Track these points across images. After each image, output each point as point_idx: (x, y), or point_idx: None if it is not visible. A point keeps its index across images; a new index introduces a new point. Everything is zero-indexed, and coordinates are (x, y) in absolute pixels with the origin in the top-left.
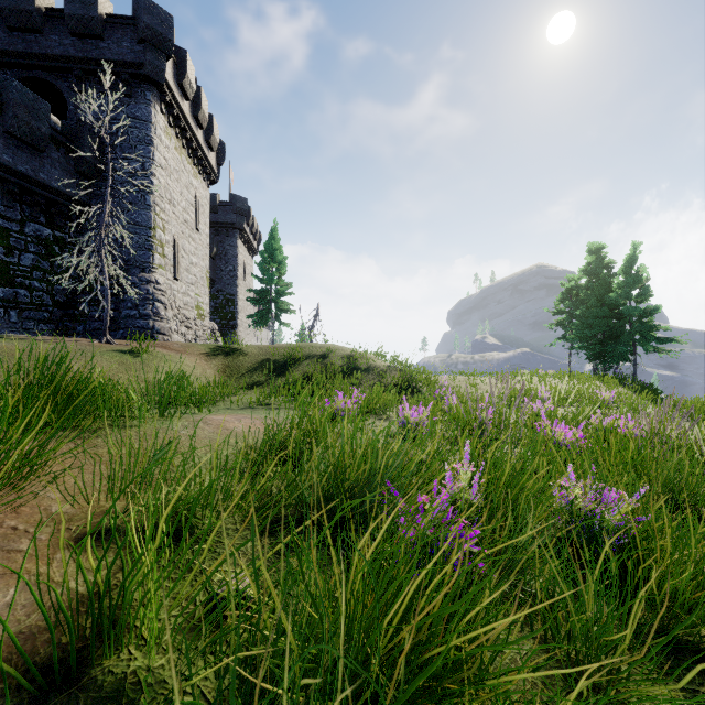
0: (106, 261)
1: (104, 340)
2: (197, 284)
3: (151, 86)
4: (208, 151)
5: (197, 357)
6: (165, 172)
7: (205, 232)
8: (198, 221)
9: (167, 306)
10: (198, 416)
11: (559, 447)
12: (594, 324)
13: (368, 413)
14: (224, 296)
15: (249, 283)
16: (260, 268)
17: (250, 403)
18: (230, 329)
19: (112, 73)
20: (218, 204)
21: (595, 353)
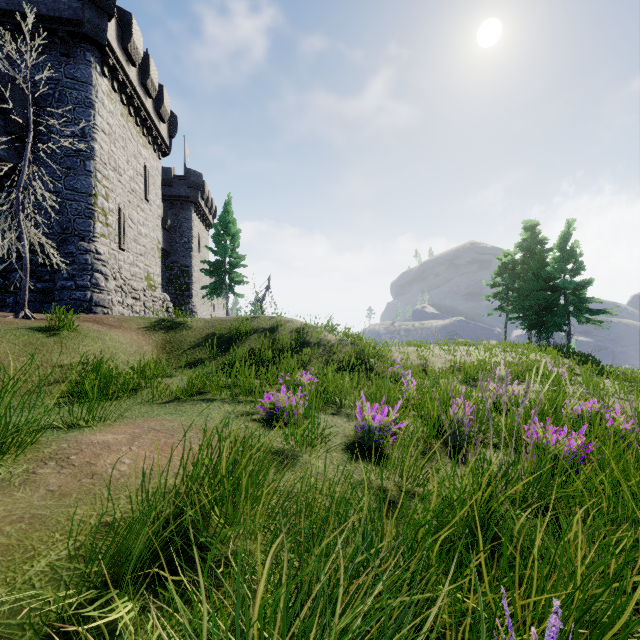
0: (25, 226)
1: (20, 315)
2: (147, 255)
3: (91, 46)
4: (159, 122)
5: (134, 332)
6: (109, 138)
7: (156, 204)
8: (148, 192)
9: (109, 277)
10: (68, 440)
11: (558, 459)
12: (531, 296)
13: (318, 407)
14: (178, 268)
15: (204, 255)
16: (214, 240)
17: (176, 395)
18: (185, 300)
19: (48, 29)
20: (173, 177)
21: (531, 323)
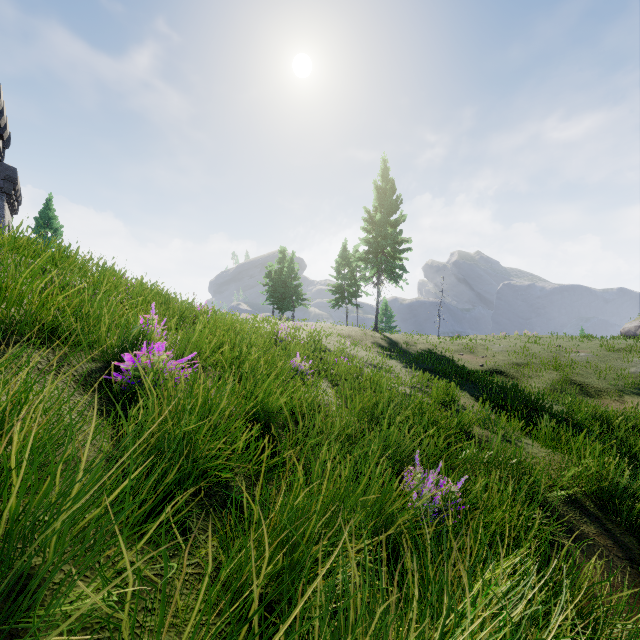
0: None
1: None
2: None
3: None
4: None
5: None
6: None
7: None
8: None
9: None
10: None
11: None
12: (277, 291)
13: None
14: None
15: None
16: (36, 232)
17: None
18: None
19: None
20: None
21: (278, 306)
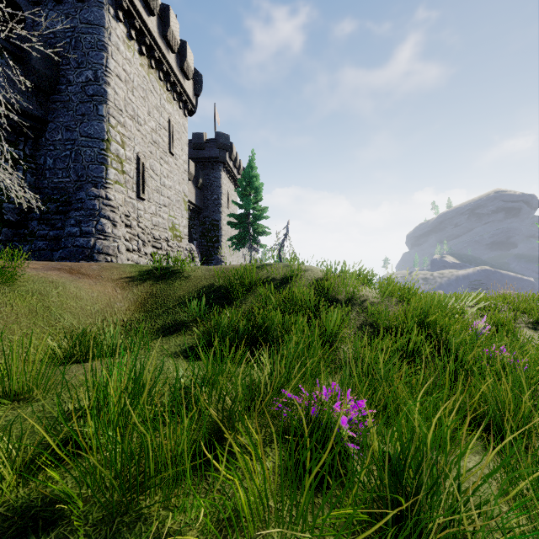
0: None
1: None
2: (172, 207)
3: None
4: (183, 79)
5: (111, 283)
6: (125, 85)
7: (182, 158)
8: (172, 146)
9: (118, 223)
10: None
11: None
12: None
13: None
14: (209, 222)
15: (233, 211)
16: (238, 194)
17: None
18: (215, 251)
19: None
20: (205, 141)
21: None
